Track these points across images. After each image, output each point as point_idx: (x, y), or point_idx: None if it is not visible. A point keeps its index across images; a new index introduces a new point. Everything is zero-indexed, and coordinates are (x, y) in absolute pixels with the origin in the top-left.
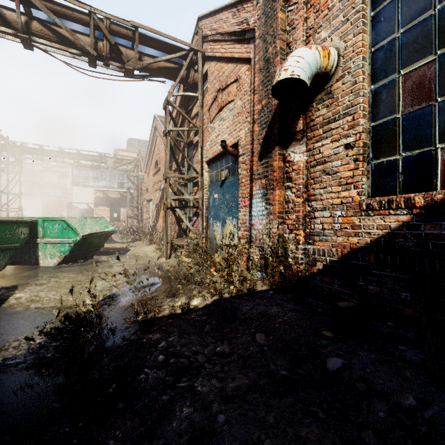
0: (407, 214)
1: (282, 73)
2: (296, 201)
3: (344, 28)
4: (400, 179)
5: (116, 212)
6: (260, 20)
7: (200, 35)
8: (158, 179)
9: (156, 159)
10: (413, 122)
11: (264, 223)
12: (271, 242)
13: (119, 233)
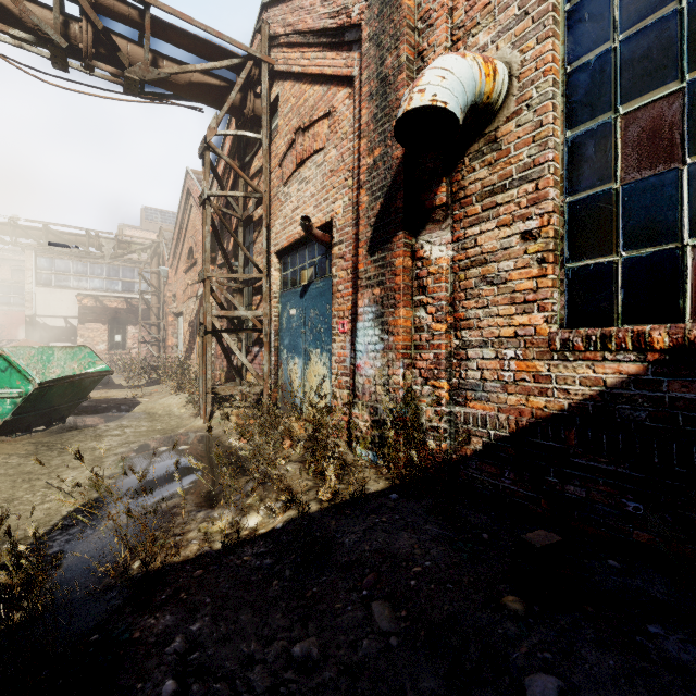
0: (637, 361)
1: (415, 96)
2: (435, 329)
3: (520, 27)
4: (619, 297)
5: (119, 333)
6: (371, 9)
7: (265, 33)
8: (193, 279)
9: (190, 245)
10: (643, 198)
11: (378, 365)
12: (391, 399)
13: (123, 371)
